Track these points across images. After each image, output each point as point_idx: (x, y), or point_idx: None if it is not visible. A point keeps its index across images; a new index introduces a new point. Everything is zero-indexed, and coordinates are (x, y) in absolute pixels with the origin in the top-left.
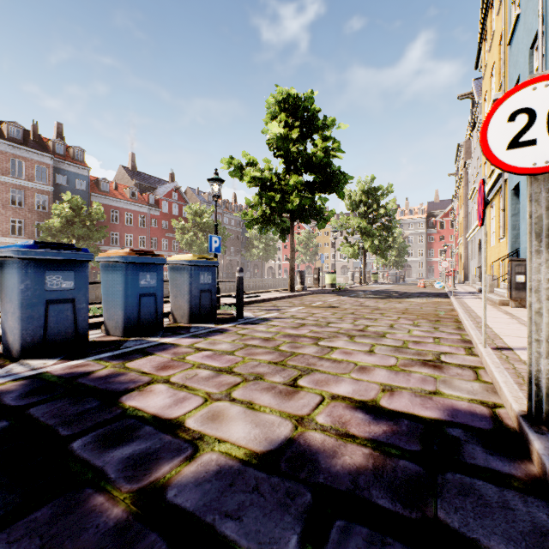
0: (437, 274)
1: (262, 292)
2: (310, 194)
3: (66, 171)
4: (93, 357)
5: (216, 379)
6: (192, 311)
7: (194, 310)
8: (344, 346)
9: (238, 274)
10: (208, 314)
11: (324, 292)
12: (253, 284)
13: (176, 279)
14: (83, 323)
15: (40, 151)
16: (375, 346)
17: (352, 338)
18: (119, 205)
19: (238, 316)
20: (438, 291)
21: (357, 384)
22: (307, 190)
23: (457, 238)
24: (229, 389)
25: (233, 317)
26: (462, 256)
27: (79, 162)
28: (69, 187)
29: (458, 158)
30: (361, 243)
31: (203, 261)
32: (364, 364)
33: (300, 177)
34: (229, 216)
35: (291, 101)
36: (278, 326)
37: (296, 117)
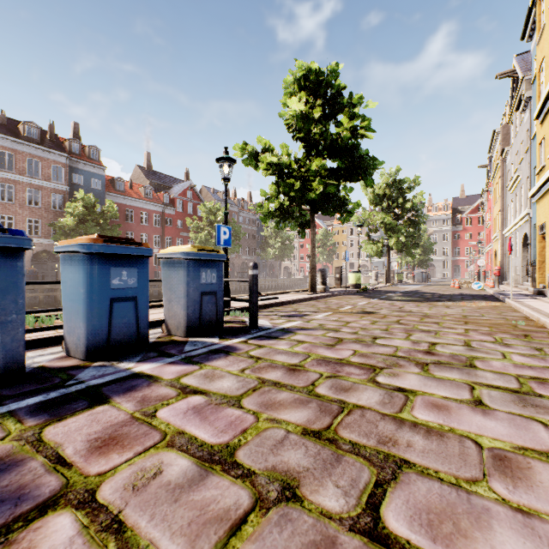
0: (464, 273)
1: (280, 294)
2: (335, 181)
3: (82, 171)
4: (6, 406)
5: (196, 494)
6: (190, 321)
7: (192, 319)
8: (422, 387)
9: (252, 272)
10: (211, 323)
11: (349, 294)
12: (269, 284)
13: (170, 277)
14: (12, 345)
15: (56, 150)
16: (477, 390)
17: (426, 368)
18: (134, 204)
19: (250, 326)
20: (480, 292)
21: (538, 538)
22: (331, 175)
23: (489, 234)
24: (219, 546)
25: (245, 327)
26: (498, 253)
27: (94, 161)
28: (84, 186)
29: (493, 146)
30: (386, 239)
31: (205, 253)
32: (497, 446)
33: (324, 161)
34: (244, 215)
35: (312, 78)
36: (305, 342)
37: (317, 96)
